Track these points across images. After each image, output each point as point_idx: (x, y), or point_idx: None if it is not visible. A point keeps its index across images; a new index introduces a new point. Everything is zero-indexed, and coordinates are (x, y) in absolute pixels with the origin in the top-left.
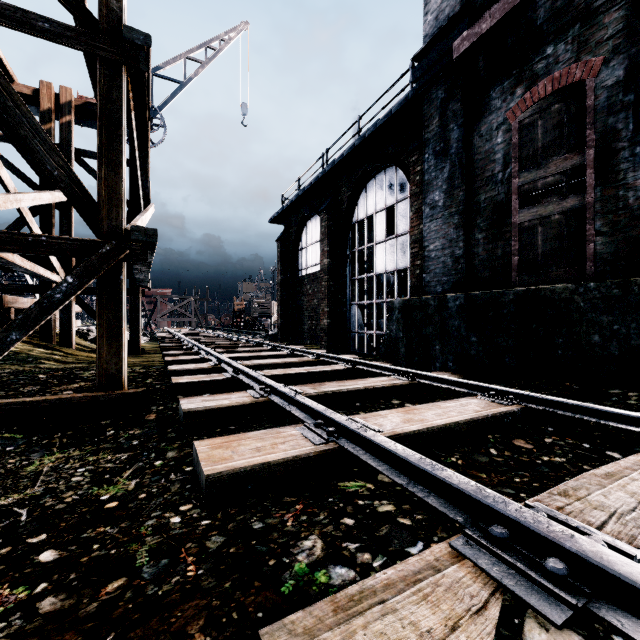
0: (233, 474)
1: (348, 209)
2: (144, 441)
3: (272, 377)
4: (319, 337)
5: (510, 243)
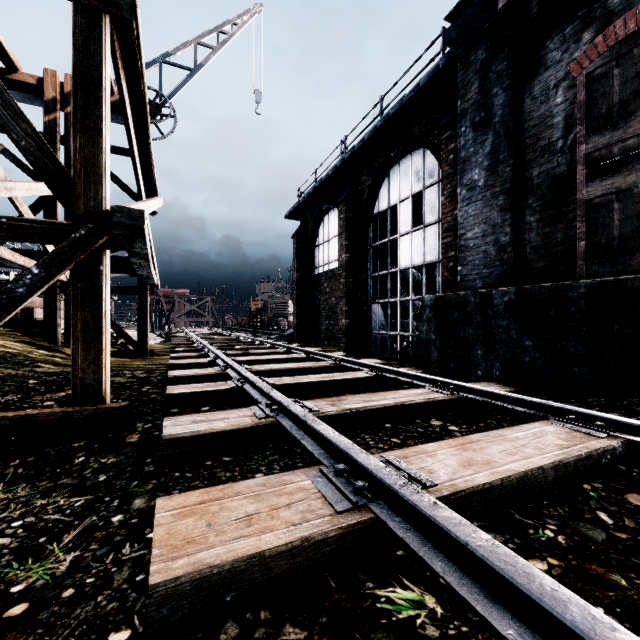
0: (199, 579)
1: (369, 199)
2: (113, 476)
3: (283, 386)
4: (337, 338)
5: (574, 225)
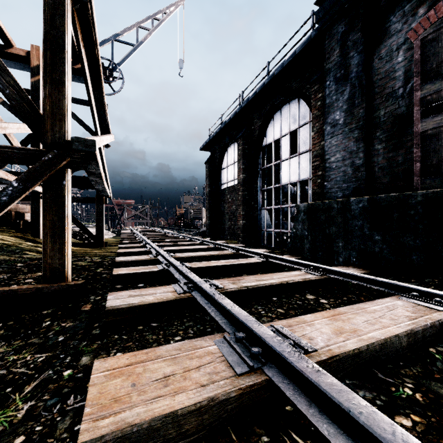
0: (121, 437)
1: (259, 135)
2: (68, 337)
3: (198, 269)
4: (236, 234)
5: (411, 151)
